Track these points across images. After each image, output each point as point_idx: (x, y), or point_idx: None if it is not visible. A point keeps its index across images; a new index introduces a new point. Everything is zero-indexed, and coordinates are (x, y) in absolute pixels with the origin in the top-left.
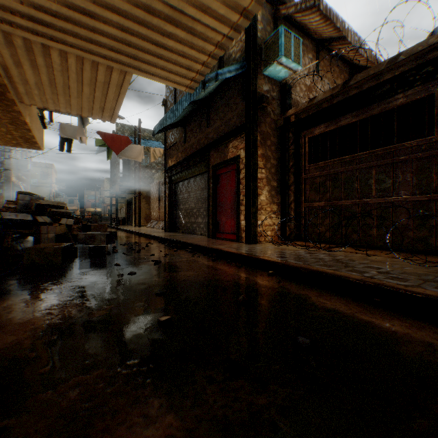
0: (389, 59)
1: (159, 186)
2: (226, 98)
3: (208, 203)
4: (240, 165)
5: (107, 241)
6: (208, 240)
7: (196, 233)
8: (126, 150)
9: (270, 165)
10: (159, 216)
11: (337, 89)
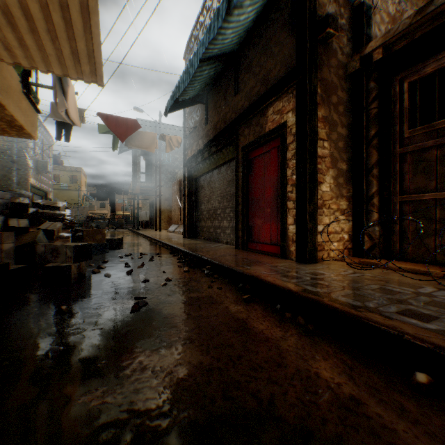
0: None
1: (180, 185)
2: (264, 43)
3: (236, 200)
4: (287, 138)
5: (75, 258)
6: (236, 253)
7: (221, 241)
8: (136, 139)
9: (336, 136)
10: (180, 219)
11: None
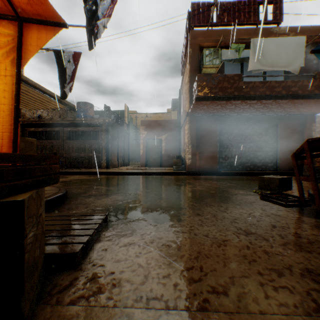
0: (51, 118)
1: None
2: None
3: None
4: None
5: None
6: None
7: None
8: None
9: None
10: None
11: (38, 120)
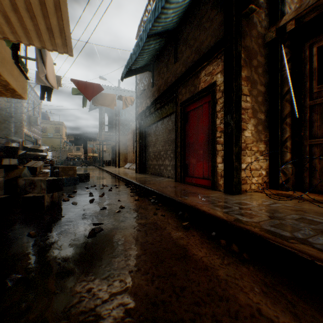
0: None
1: (133, 133)
2: (197, 21)
3: (175, 144)
4: (216, 94)
5: (48, 190)
6: (176, 185)
7: (164, 175)
8: (100, 98)
9: (256, 92)
10: (133, 159)
11: None
